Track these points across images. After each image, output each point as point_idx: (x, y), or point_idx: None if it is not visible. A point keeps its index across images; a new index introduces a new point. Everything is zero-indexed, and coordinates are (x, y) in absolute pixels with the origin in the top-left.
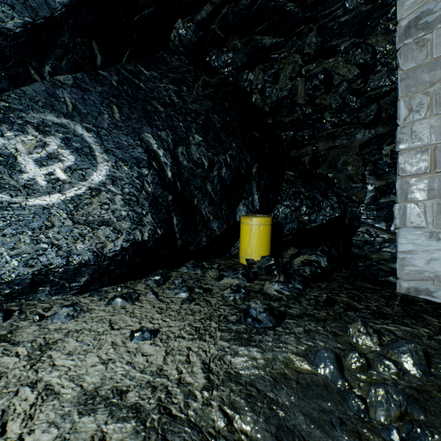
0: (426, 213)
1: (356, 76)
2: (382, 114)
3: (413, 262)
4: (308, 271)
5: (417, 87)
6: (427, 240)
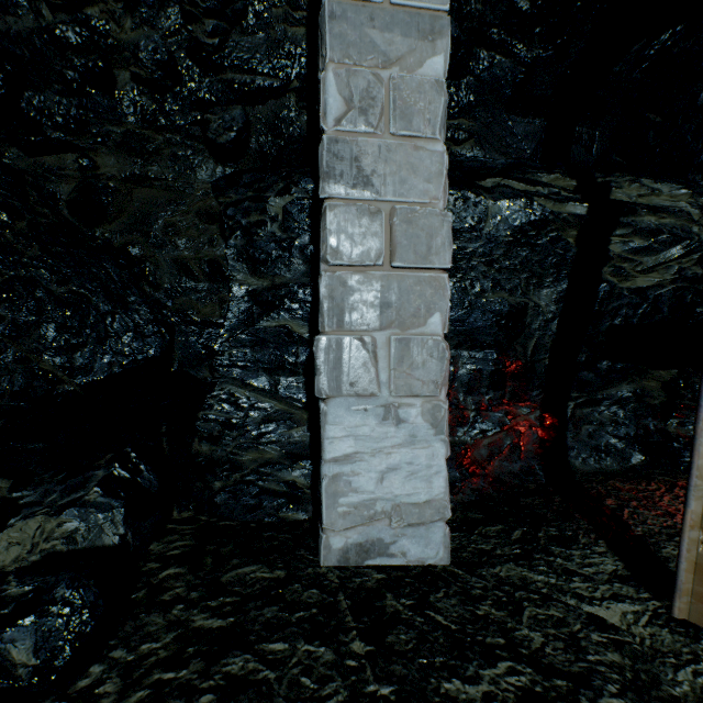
0: (378, 360)
1: (206, 0)
2: (251, 139)
3: (356, 482)
4: (26, 656)
5: (364, 52)
6: (381, 424)
